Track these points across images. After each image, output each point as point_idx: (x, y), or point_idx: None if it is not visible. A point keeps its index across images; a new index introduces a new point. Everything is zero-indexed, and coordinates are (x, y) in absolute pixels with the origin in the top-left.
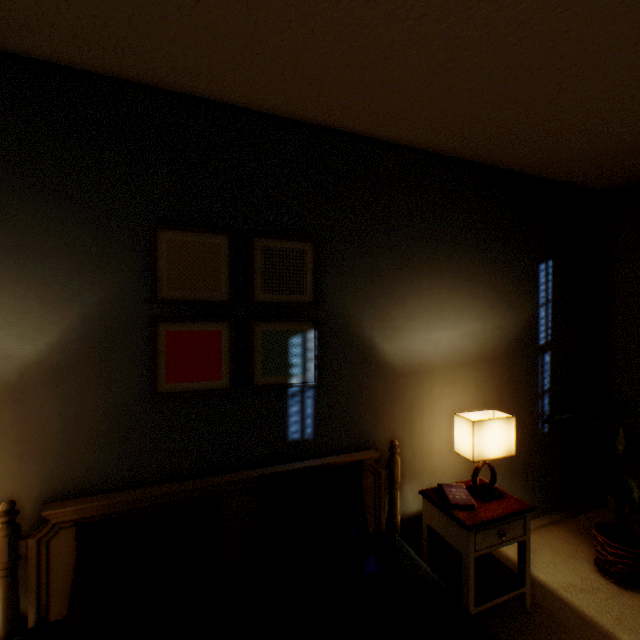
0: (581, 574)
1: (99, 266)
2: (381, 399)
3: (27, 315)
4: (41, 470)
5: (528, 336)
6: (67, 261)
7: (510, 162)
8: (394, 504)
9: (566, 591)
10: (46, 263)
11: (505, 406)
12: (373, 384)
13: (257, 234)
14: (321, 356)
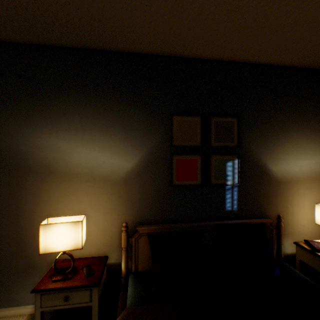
0: None
1: (151, 132)
2: (270, 194)
3: (128, 152)
4: (132, 212)
5: None
6: (141, 130)
7: None
8: (280, 247)
9: None
10: (134, 132)
11: None
12: (266, 186)
13: (212, 115)
14: (240, 171)
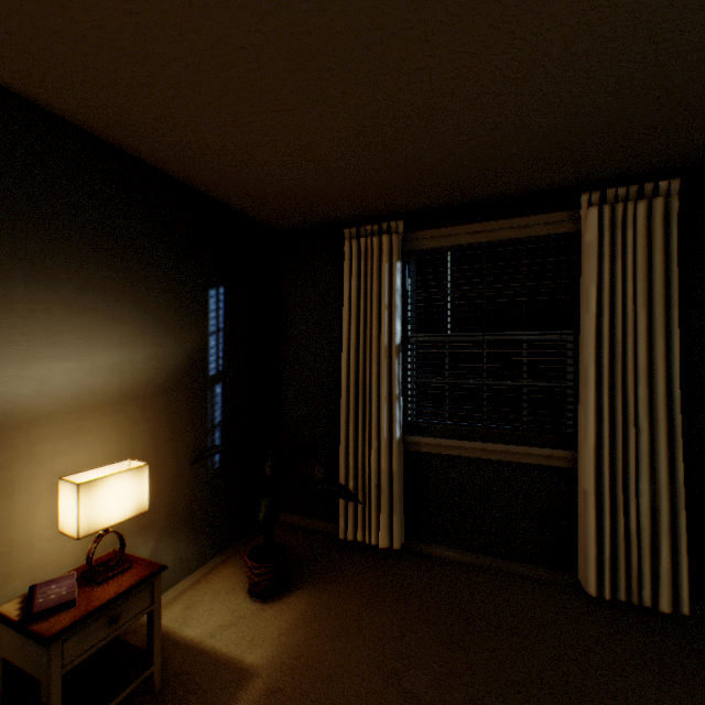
0: (234, 607)
1: None
2: None
3: None
4: None
5: (196, 367)
6: None
7: (167, 164)
8: None
9: (213, 637)
10: None
11: (165, 450)
12: None
13: None
14: None
